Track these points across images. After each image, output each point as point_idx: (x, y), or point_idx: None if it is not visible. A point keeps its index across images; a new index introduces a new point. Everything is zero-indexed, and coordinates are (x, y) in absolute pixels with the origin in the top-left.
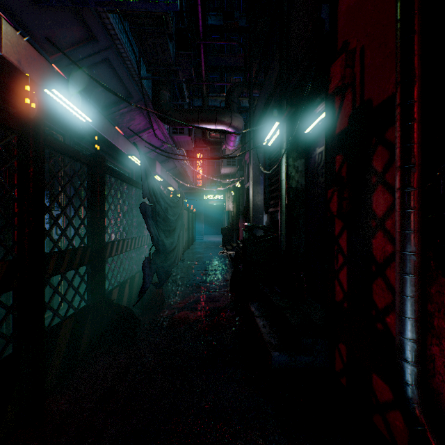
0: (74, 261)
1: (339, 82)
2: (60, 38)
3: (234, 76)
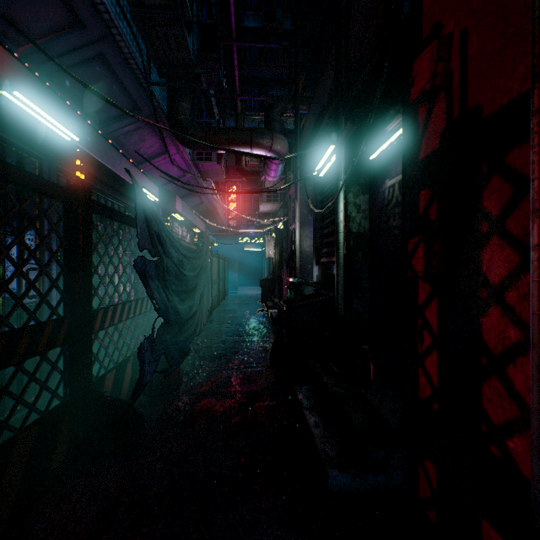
0: (37, 343)
1: (428, 83)
2: (29, 21)
3: (276, 90)
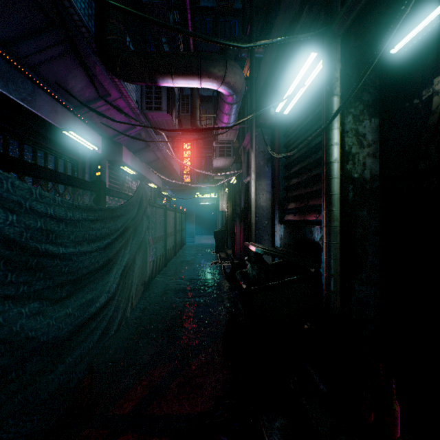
0: None
1: None
2: None
3: None
